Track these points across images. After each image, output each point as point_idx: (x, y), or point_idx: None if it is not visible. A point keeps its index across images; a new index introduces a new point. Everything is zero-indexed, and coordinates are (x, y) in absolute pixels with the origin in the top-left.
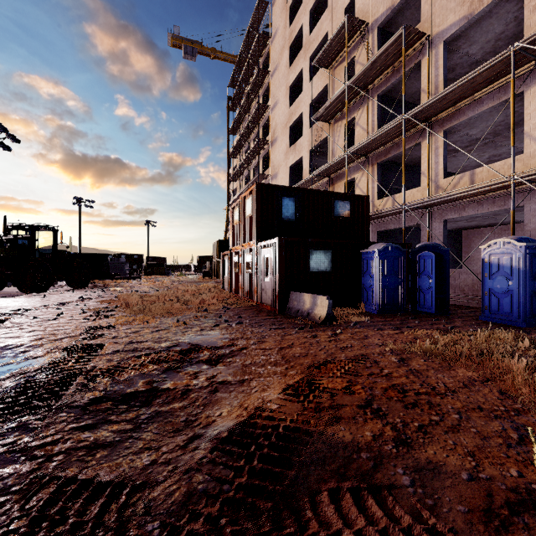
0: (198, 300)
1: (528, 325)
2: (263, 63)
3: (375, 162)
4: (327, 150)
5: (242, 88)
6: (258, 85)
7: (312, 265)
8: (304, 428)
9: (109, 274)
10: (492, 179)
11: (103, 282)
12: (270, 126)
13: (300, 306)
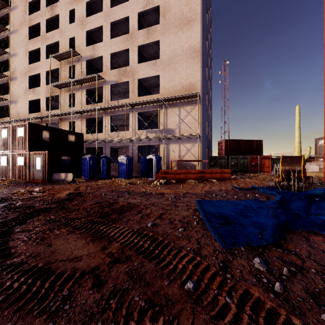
0: None
1: (127, 178)
2: (0, 17)
3: (85, 117)
4: (57, 99)
5: None
6: None
7: (62, 162)
8: (81, 191)
9: None
10: (121, 138)
11: None
12: (9, 66)
13: (59, 178)
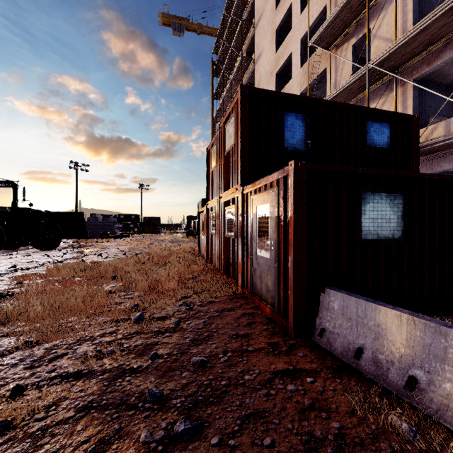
0: (147, 282)
1: None
2: (246, 18)
3: (409, 78)
4: (321, 92)
5: (225, 50)
6: (241, 36)
7: (366, 226)
8: None
9: (85, 234)
10: None
11: (86, 242)
12: (254, 79)
13: (363, 339)
